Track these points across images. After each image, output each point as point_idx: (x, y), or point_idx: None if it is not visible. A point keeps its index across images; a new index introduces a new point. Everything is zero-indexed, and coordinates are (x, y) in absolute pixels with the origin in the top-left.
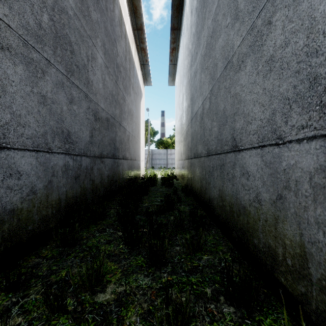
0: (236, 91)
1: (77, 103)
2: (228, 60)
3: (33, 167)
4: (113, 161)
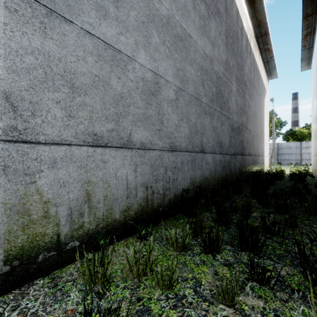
0: None
1: (224, 124)
2: None
3: (211, 160)
4: (241, 157)
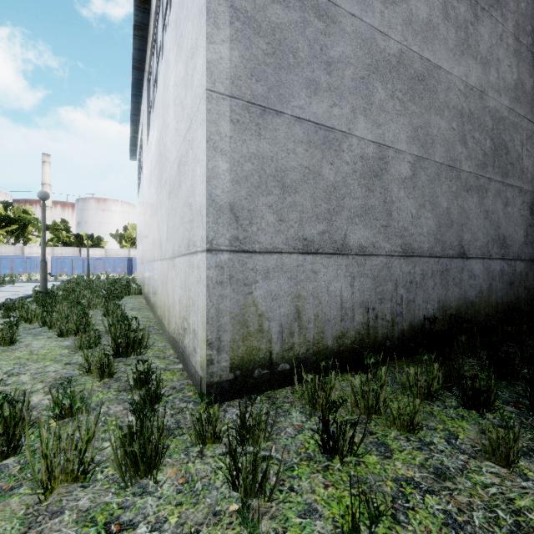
0: None
1: (510, 204)
2: None
3: (481, 272)
4: None
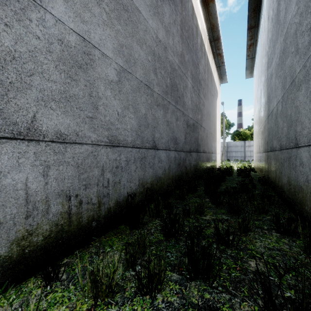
0: (297, 104)
1: (179, 120)
2: (293, 79)
3: (165, 158)
4: (196, 154)
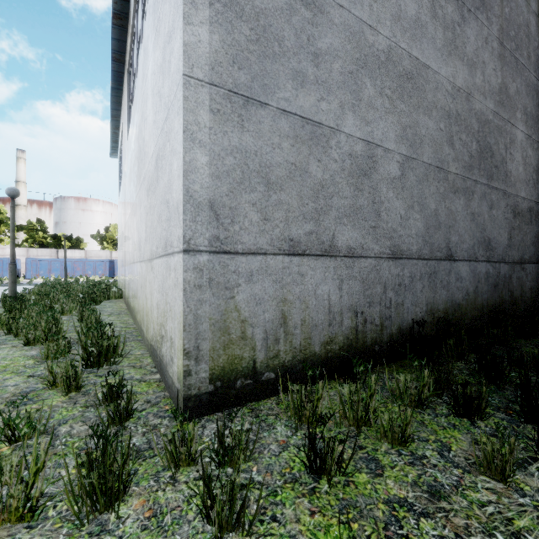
0: None
1: (495, 206)
2: None
3: (467, 274)
4: (538, 267)
